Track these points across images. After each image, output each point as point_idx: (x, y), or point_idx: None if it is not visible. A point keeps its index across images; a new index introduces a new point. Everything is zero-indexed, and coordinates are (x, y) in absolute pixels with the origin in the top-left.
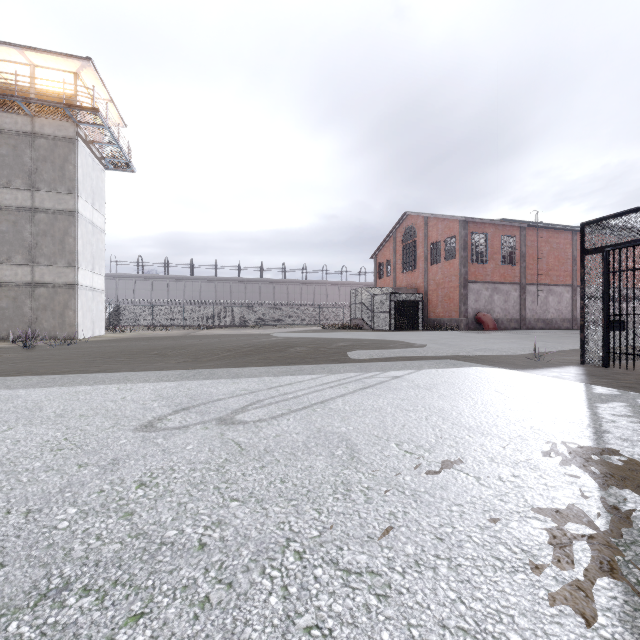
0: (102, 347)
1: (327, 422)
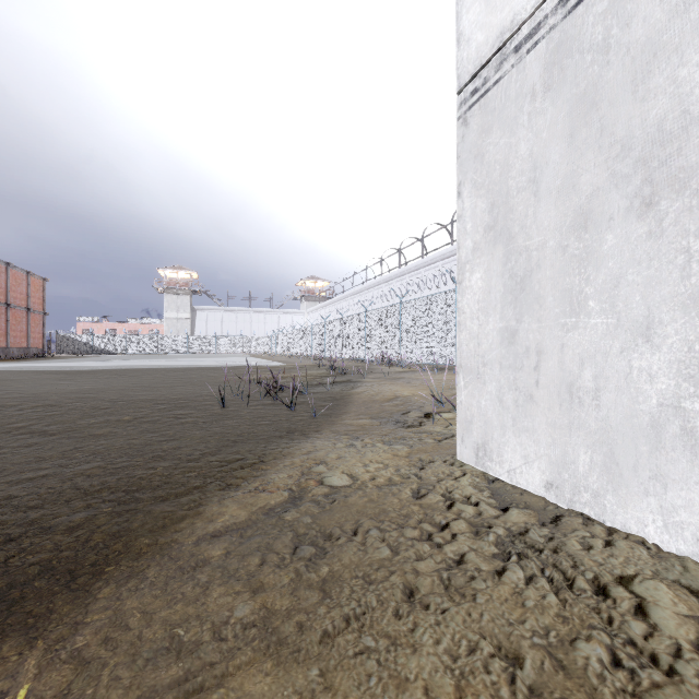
0: (150, 391)
1: (62, 364)
